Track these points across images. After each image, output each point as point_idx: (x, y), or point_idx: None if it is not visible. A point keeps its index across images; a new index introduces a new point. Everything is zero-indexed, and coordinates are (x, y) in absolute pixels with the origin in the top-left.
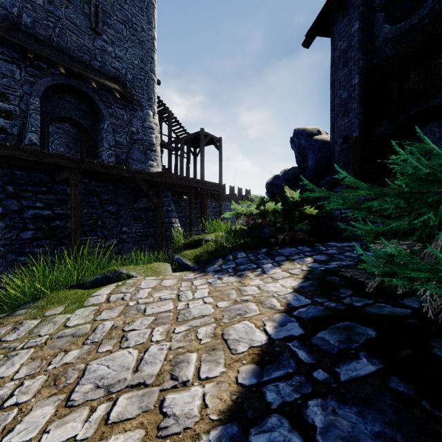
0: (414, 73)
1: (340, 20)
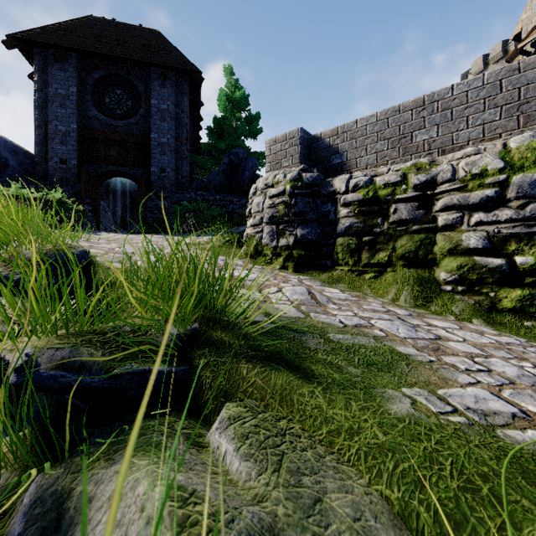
0: (113, 149)
1: (56, 68)
